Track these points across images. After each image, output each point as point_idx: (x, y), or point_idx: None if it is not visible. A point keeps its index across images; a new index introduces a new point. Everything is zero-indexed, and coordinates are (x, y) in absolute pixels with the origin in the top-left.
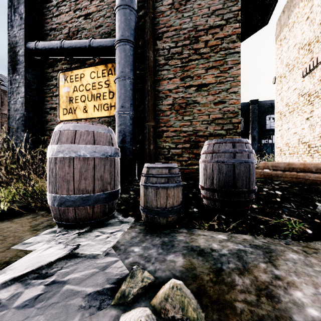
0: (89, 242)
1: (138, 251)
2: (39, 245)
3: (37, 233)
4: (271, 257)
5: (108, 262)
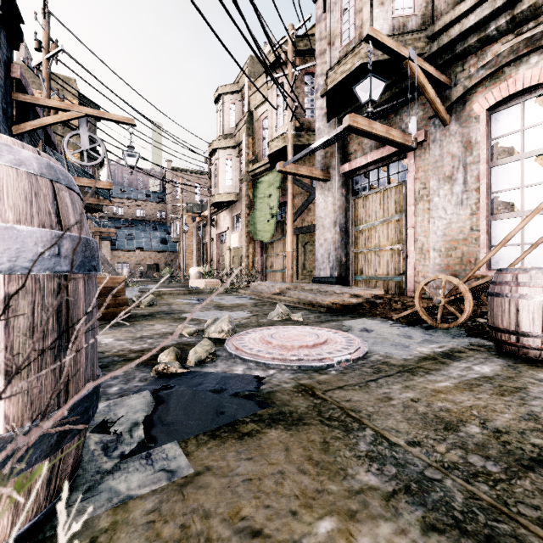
0: (124, 414)
1: (119, 387)
2: (161, 451)
3: (116, 514)
4: None
5: (152, 388)
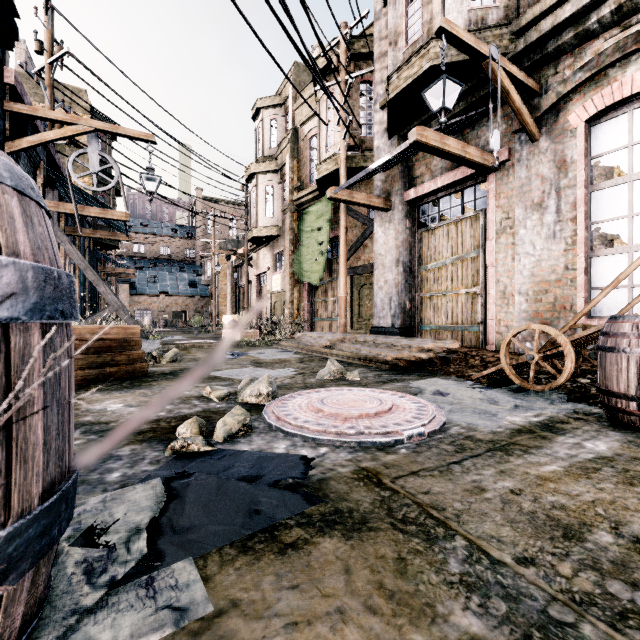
0: (123, 513)
1: (121, 472)
2: (169, 574)
3: None
4: (96, 423)
5: (166, 475)
